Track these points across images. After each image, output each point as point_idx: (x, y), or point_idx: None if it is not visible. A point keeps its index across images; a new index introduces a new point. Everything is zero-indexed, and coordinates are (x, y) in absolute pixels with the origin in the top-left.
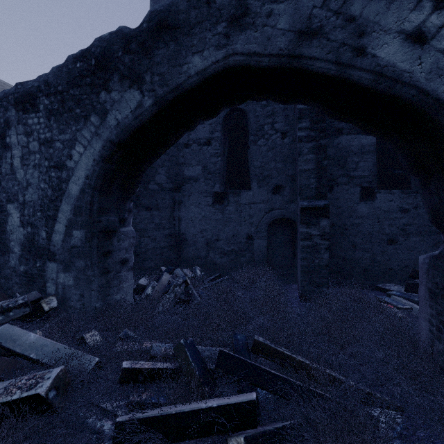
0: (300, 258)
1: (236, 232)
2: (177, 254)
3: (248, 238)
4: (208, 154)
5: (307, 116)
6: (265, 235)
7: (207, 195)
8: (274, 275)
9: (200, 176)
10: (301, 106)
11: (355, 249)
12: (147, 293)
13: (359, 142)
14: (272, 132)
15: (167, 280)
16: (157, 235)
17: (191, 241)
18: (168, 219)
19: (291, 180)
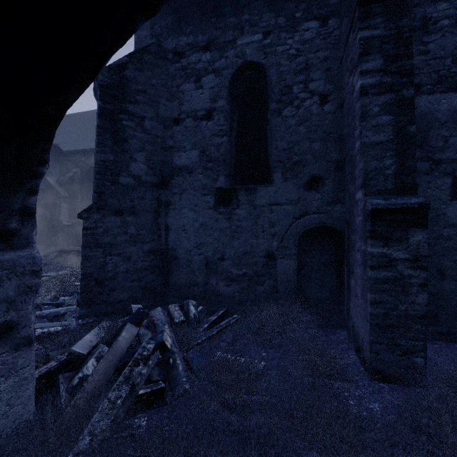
0: (371, 301)
1: (250, 248)
2: (164, 279)
3: (268, 257)
4: (208, 132)
5: (378, 50)
6: (294, 253)
7: (206, 193)
8: (309, 315)
9: (197, 165)
10: (366, 33)
11: (443, 277)
12: (84, 373)
13: (450, 105)
14: (305, 96)
15: (129, 341)
16: (132, 252)
17: (183, 259)
18: (149, 228)
19: (336, 167)
